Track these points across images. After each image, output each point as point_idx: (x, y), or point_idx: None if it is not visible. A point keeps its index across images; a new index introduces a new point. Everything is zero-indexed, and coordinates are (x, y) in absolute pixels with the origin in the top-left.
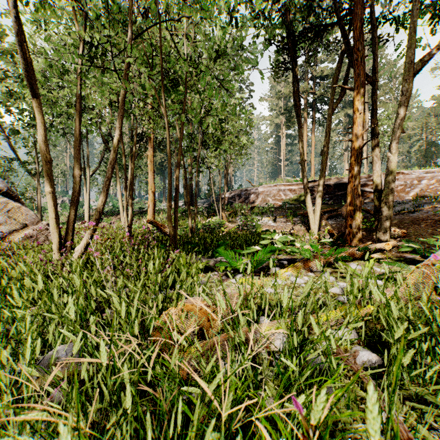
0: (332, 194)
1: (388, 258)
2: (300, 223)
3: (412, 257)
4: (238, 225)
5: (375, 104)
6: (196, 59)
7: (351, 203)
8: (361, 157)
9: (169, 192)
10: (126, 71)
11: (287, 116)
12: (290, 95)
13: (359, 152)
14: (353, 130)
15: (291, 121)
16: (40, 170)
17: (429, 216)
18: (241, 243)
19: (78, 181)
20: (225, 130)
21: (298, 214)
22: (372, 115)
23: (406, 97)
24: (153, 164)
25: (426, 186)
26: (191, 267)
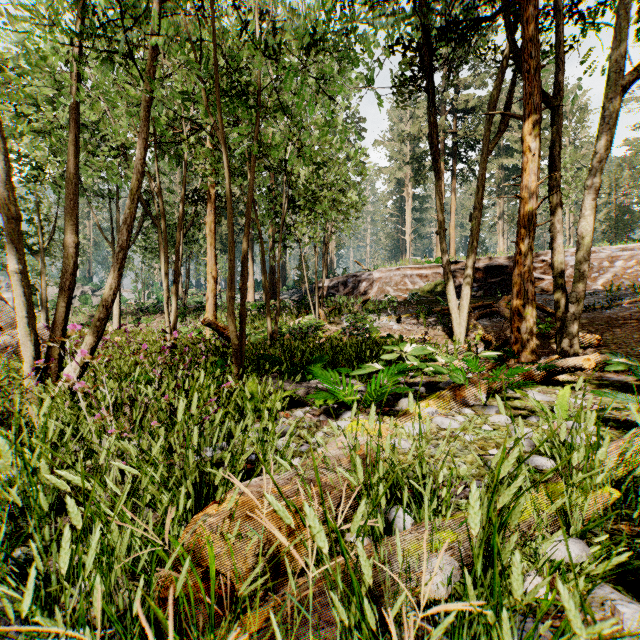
0: (482, 282)
1: (583, 382)
2: (437, 325)
3: (621, 379)
4: (344, 328)
5: (556, 140)
6: (275, 49)
7: (519, 293)
8: (535, 222)
9: (230, 274)
10: (152, 62)
11: (414, 168)
12: (420, 135)
13: (531, 214)
14: (522, 180)
15: (421, 174)
16: (45, 245)
17: (633, 314)
18: (350, 357)
19: (71, 253)
20: (323, 184)
21: (433, 312)
22: (551, 159)
23: (607, 129)
24: (214, 235)
25: (622, 270)
26: (267, 399)
